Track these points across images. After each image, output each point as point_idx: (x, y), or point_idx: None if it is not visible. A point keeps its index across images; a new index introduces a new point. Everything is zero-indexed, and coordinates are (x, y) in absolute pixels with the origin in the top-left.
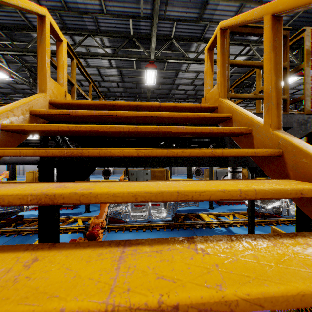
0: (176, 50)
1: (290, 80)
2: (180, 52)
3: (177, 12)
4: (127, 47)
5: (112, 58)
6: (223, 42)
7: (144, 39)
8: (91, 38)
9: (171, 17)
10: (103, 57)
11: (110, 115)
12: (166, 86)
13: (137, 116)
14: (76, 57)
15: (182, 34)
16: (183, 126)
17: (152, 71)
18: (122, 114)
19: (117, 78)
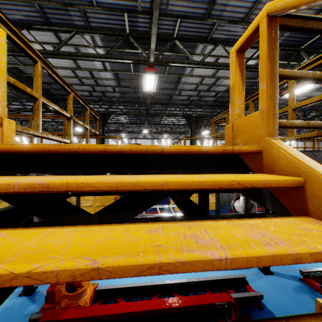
0: (179, 52)
1: (305, 88)
2: (183, 54)
3: (181, 7)
4: (123, 47)
5: (105, 60)
6: (272, 38)
7: (142, 38)
8: (80, 36)
9: (174, 13)
10: (94, 58)
11: (53, 191)
12: (168, 91)
13: (113, 190)
14: (42, 59)
15: (186, 33)
16: (199, 173)
17: (151, 76)
18: (79, 188)
19: (112, 82)
